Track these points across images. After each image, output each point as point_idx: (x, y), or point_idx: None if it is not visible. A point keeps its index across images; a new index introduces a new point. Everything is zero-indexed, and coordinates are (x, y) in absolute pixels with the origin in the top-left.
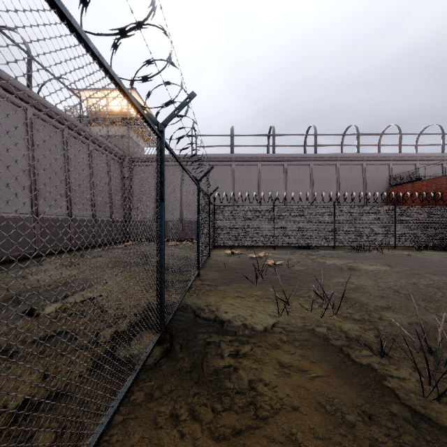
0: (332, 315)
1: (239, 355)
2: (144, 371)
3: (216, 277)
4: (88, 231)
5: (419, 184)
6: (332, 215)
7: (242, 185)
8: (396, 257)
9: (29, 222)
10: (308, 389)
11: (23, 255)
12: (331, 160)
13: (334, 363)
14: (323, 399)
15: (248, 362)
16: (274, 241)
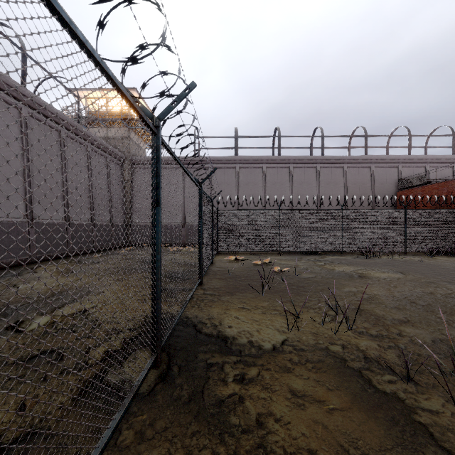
0: (346, 330)
1: (245, 380)
2: (135, 402)
3: (220, 286)
4: (86, 236)
5: (430, 187)
6: (340, 219)
7: (247, 188)
8: (408, 263)
9: (24, 227)
10: (326, 426)
11: (17, 261)
12: (338, 162)
13: (354, 391)
14: (345, 440)
15: (256, 389)
16: (279, 246)
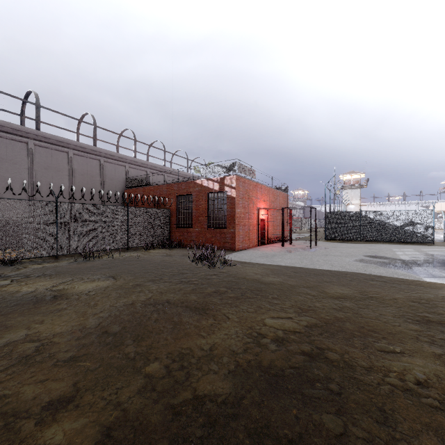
0: None
1: None
2: None
3: None
4: None
5: (148, 188)
6: (53, 214)
7: None
8: (125, 262)
9: None
10: None
11: None
12: (61, 145)
13: None
14: None
15: None
16: None
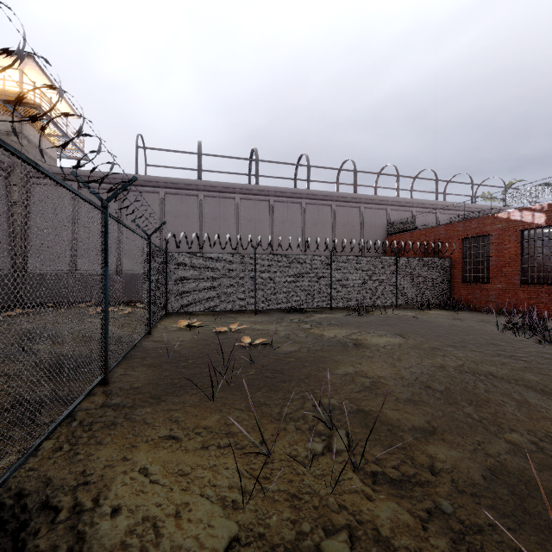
0: (351, 475)
1: None
2: None
3: (143, 383)
4: None
5: (418, 233)
6: (328, 268)
7: (214, 224)
8: (403, 321)
9: None
10: None
11: None
12: (326, 199)
13: None
14: None
15: None
16: (255, 303)
